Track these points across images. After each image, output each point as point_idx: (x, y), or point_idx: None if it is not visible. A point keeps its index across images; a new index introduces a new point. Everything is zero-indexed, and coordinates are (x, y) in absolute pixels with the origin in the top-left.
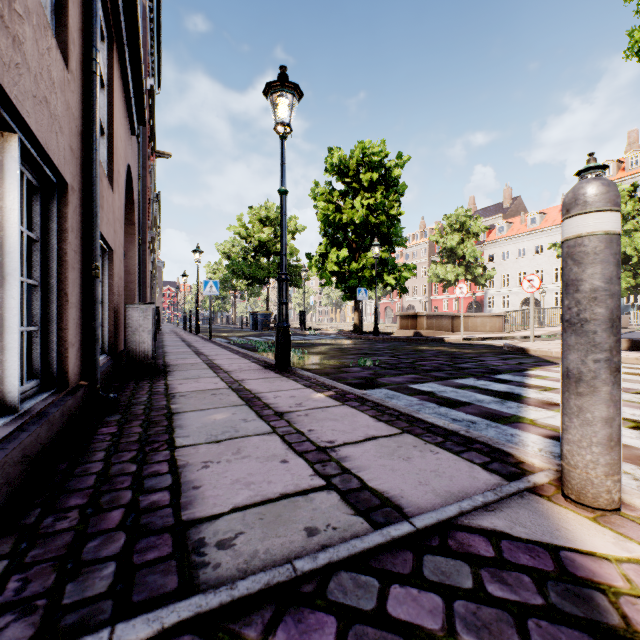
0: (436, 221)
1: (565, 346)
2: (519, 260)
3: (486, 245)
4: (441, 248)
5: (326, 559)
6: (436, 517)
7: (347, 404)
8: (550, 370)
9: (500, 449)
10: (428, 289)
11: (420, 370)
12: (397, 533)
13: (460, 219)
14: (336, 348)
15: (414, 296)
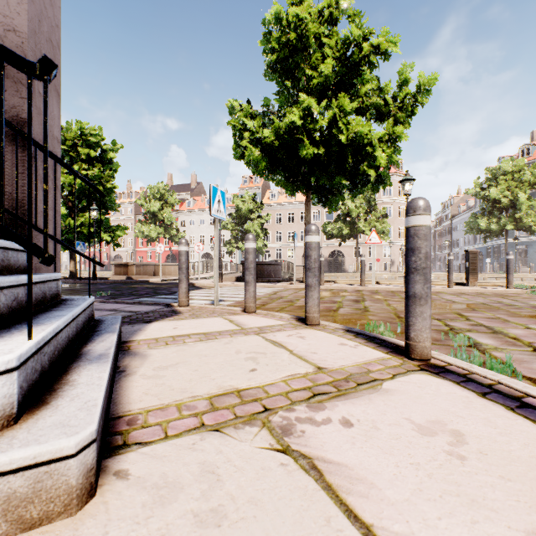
0: (142, 186)
1: (179, 273)
2: (201, 227)
3: (180, 213)
4: (146, 211)
5: (130, 315)
6: (151, 310)
7: (110, 303)
8: (199, 290)
9: (168, 303)
10: (135, 242)
11: (137, 295)
12: (143, 312)
13: (161, 191)
14: (66, 289)
15: (122, 247)
